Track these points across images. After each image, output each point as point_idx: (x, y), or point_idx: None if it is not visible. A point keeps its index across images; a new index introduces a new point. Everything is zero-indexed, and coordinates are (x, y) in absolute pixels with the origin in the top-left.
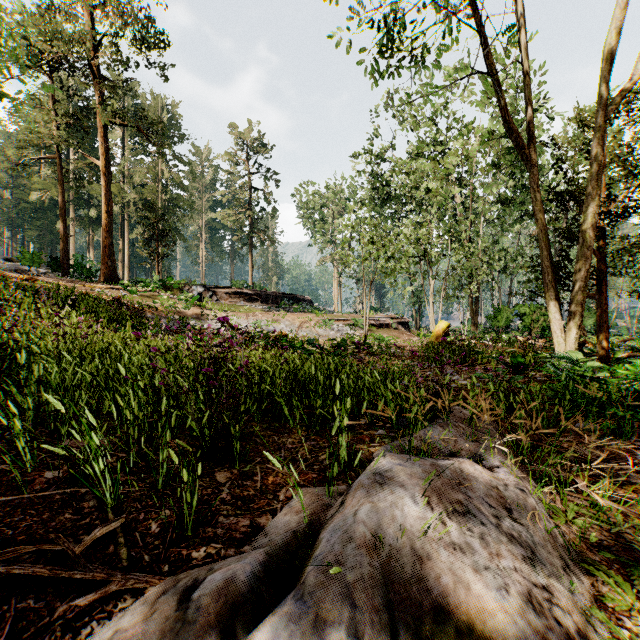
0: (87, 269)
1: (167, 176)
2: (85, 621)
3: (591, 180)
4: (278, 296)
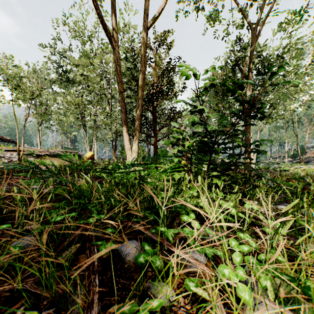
0: None
1: None
2: None
3: (142, 63)
4: None
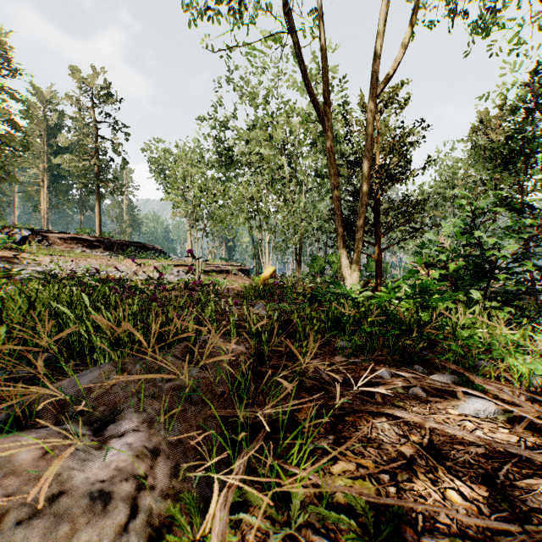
0: None
1: None
2: None
3: (367, 145)
4: (124, 244)
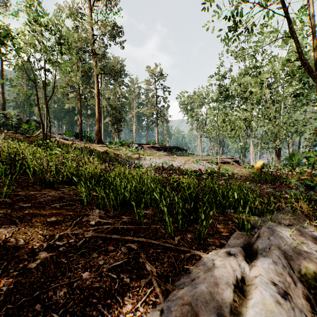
0: (89, 137)
1: (119, 93)
2: (191, 260)
3: None
4: (171, 148)
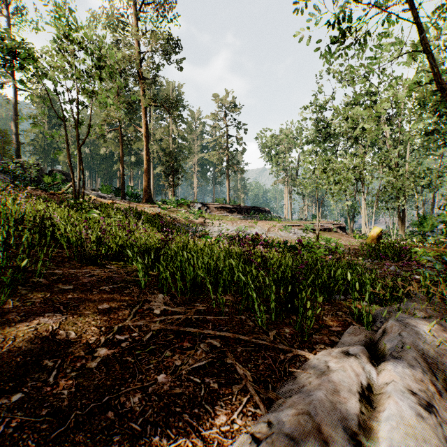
0: (134, 194)
1: (176, 133)
2: (294, 362)
3: None
4: (248, 209)
